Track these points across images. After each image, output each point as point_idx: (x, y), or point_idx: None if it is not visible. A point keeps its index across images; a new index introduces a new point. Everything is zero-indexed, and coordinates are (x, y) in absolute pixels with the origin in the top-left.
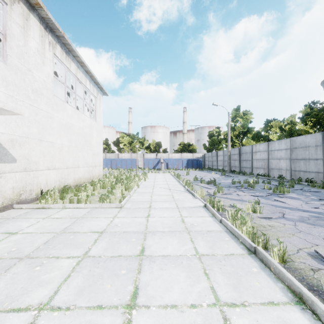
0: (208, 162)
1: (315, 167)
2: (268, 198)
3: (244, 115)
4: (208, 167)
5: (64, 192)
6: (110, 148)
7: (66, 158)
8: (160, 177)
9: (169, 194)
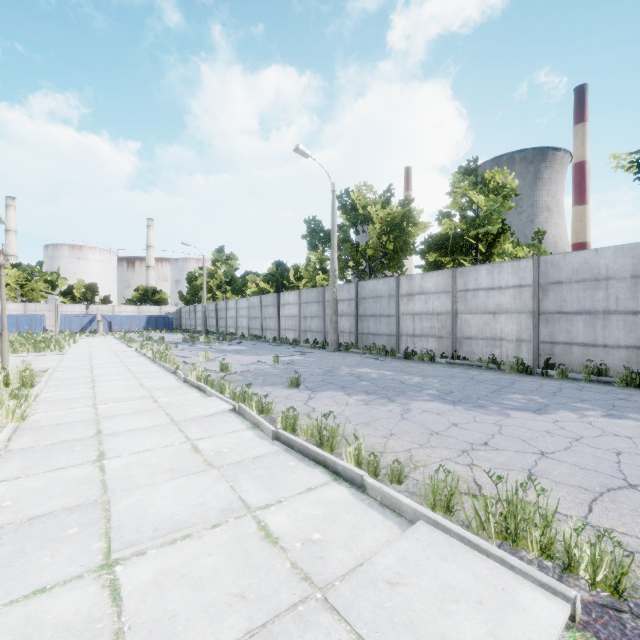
0: (185, 321)
1: (259, 324)
2: (193, 346)
3: (228, 260)
4: (182, 328)
5: None
6: None
7: None
8: (97, 340)
9: (108, 348)
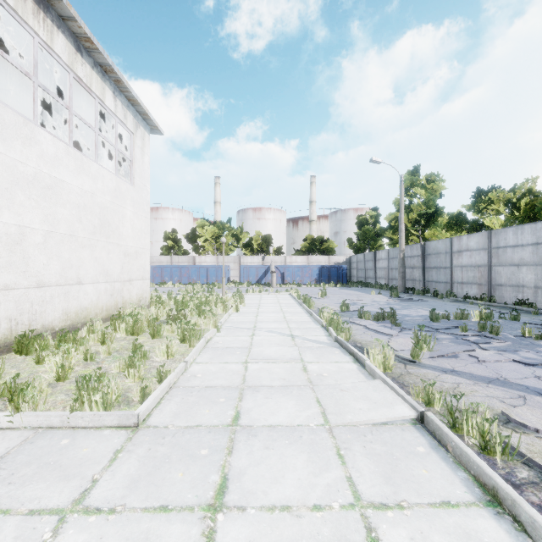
0: (357, 272)
1: None
2: None
3: (427, 183)
4: (359, 281)
5: (19, 350)
6: (181, 246)
7: (35, 262)
8: (269, 302)
9: (293, 357)
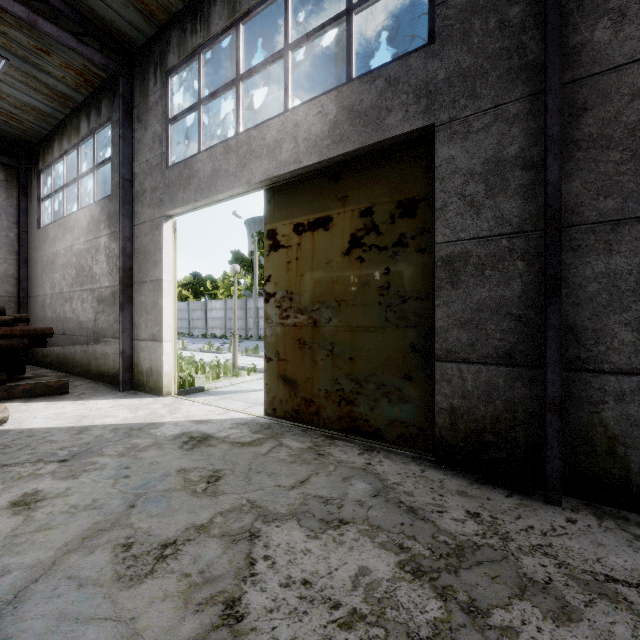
0: None
1: (186, 324)
2: None
3: None
4: None
5: None
6: None
7: None
8: None
9: None
